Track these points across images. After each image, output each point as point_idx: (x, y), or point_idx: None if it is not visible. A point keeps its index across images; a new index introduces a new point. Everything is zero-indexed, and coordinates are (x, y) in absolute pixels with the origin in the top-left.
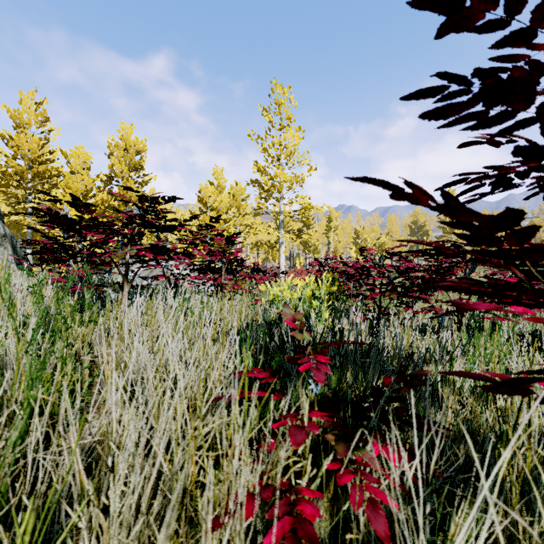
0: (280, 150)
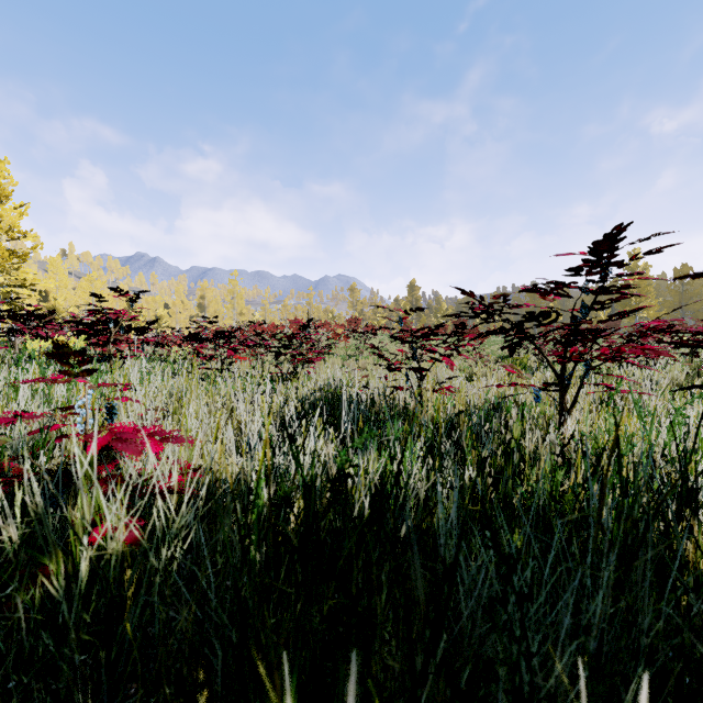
0: None
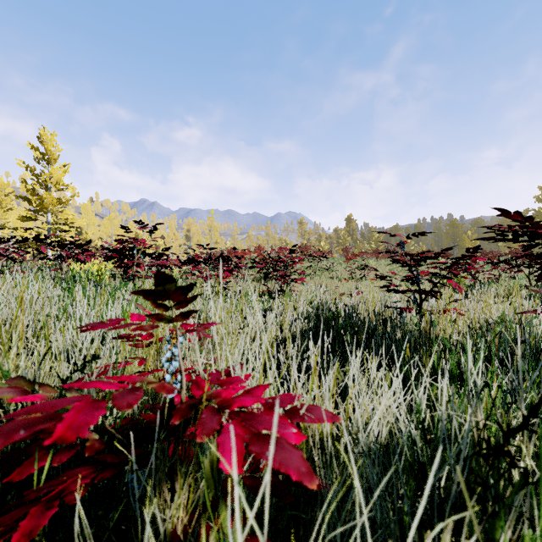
0: (48, 180)
